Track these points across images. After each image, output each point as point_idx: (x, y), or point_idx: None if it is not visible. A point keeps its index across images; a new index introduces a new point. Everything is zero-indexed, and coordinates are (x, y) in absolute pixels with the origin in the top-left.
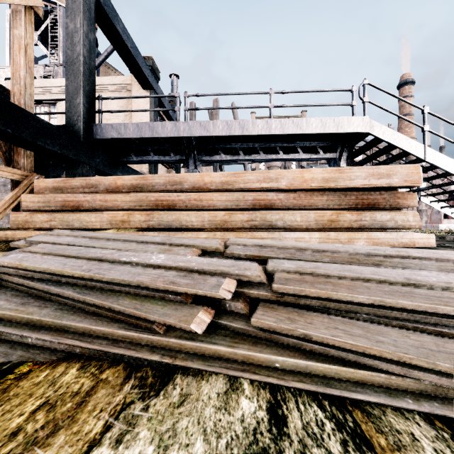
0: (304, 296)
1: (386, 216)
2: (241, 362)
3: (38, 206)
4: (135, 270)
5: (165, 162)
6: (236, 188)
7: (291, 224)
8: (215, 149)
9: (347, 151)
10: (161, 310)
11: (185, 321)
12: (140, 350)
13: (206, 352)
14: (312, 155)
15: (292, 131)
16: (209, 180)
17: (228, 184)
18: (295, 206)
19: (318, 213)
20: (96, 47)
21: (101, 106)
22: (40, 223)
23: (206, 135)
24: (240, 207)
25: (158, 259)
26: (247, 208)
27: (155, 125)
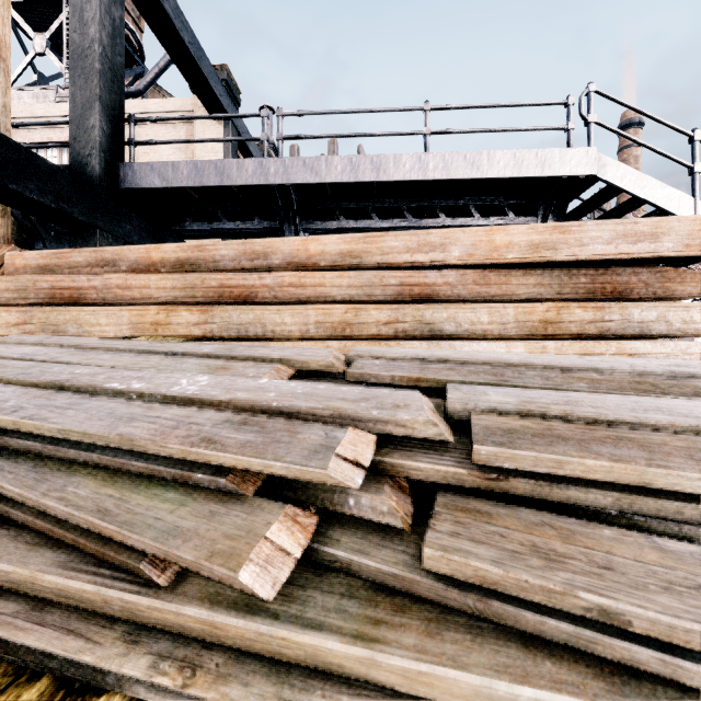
0: (563, 477)
1: (651, 311)
2: (395, 690)
3: (5, 298)
4: (127, 409)
5: (247, 236)
6: (367, 263)
7: (471, 328)
8: (330, 210)
9: (555, 212)
10: (167, 517)
11: (226, 556)
12: (97, 638)
13: (286, 654)
14: (496, 220)
15: (464, 174)
16: (318, 250)
17: (352, 256)
18: (476, 295)
19: (521, 308)
20: (142, 60)
21: (133, 134)
22: (4, 327)
23: (315, 182)
24: (375, 298)
25: (191, 386)
26: (388, 299)
27: (226, 165)
